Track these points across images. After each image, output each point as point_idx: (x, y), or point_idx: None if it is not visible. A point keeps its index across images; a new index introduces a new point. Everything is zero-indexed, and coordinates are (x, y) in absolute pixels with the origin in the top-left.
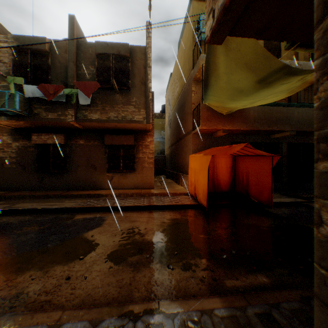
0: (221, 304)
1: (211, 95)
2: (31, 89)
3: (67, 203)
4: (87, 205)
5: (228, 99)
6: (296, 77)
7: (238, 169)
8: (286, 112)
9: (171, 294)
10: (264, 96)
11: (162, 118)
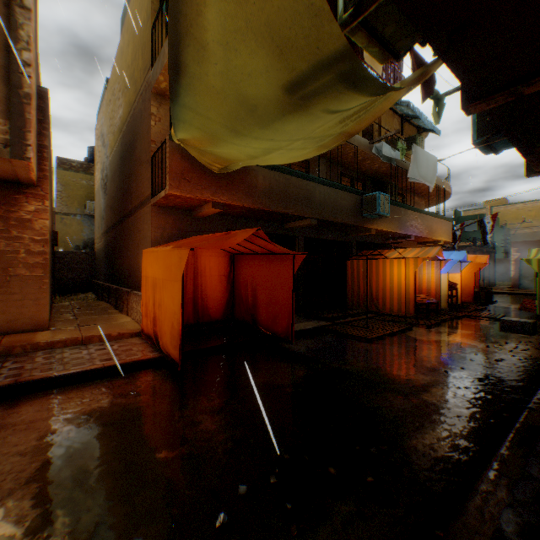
0: None
1: (188, 108)
2: None
3: None
4: None
5: (225, 128)
6: (354, 95)
7: (238, 278)
8: (307, 188)
9: None
10: (289, 137)
11: (90, 173)
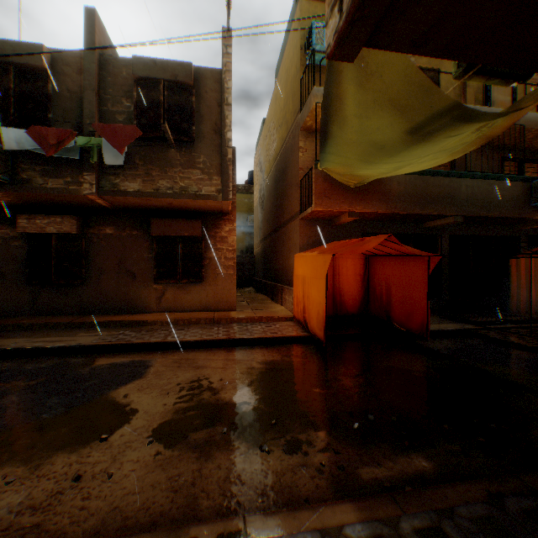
0: (355, 516)
1: (332, 154)
2: (15, 136)
3: (83, 337)
4: (118, 341)
5: (359, 161)
6: (471, 125)
7: (373, 277)
8: (448, 186)
9: (268, 500)
10: (417, 156)
11: (249, 192)
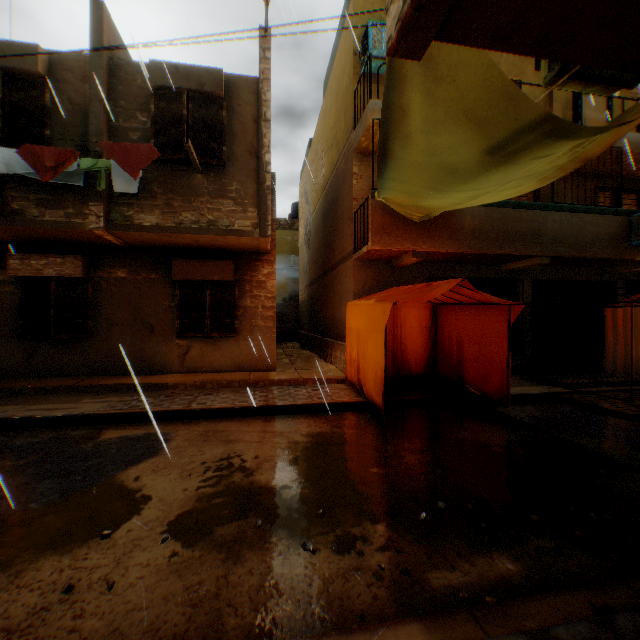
0: None
1: (392, 179)
2: (4, 157)
3: (88, 404)
4: (131, 409)
5: (426, 189)
6: (565, 142)
7: (441, 330)
8: (532, 220)
9: (312, 616)
10: (497, 183)
11: (293, 228)
